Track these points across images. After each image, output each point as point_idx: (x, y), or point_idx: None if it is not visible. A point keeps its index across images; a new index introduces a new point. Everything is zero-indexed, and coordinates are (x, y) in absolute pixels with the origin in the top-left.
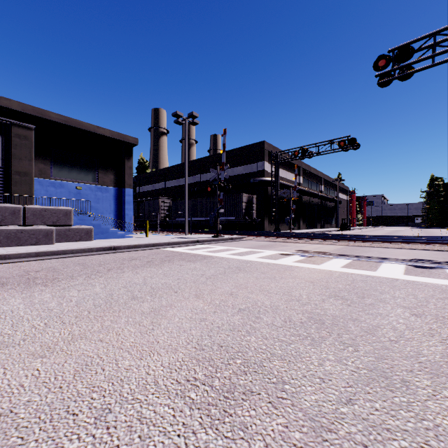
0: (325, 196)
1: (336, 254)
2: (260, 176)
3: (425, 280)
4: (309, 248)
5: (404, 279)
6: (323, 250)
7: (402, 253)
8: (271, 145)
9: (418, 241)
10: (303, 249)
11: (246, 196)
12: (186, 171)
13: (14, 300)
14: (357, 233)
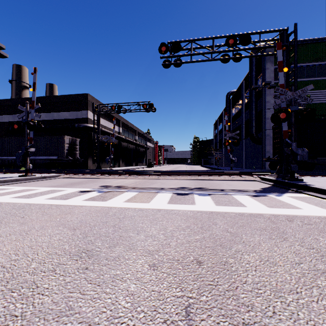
0: (138, 143)
1: (130, 187)
2: (84, 123)
3: (179, 207)
4: (113, 183)
5: (166, 209)
6: (124, 184)
7: (174, 183)
8: (95, 99)
9: (184, 174)
10: (107, 184)
11: (69, 138)
12: None
13: None
14: (156, 169)
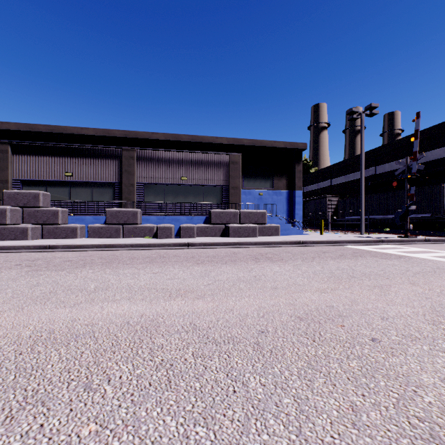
0: None
1: None
2: None
3: None
4: None
5: None
6: None
7: None
8: None
9: None
10: None
11: None
12: (362, 167)
13: (274, 267)
14: None
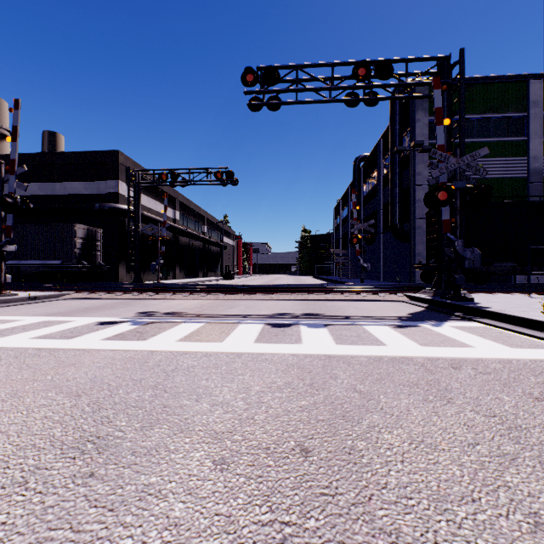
0: (209, 239)
1: (191, 315)
2: (112, 202)
3: (274, 349)
4: (162, 308)
5: (251, 352)
6: (180, 309)
7: (268, 306)
8: (132, 161)
9: (285, 291)
10: (151, 310)
11: (84, 228)
12: None
13: None
14: (239, 282)
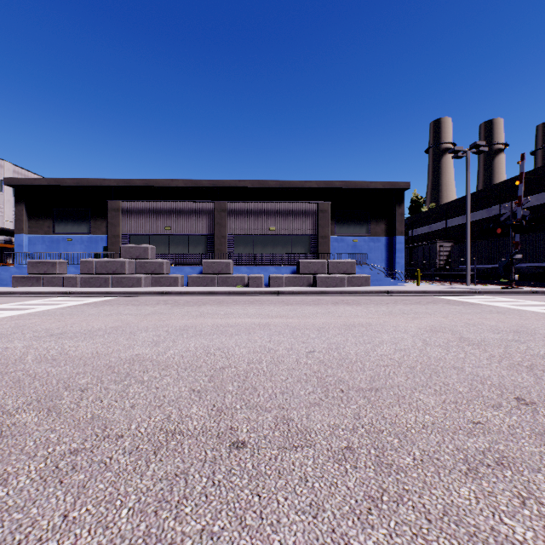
0: None
1: None
2: None
3: None
4: None
5: None
6: None
7: None
8: None
9: None
10: None
11: None
12: (467, 211)
13: (348, 308)
14: None
